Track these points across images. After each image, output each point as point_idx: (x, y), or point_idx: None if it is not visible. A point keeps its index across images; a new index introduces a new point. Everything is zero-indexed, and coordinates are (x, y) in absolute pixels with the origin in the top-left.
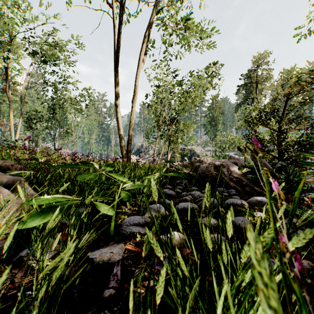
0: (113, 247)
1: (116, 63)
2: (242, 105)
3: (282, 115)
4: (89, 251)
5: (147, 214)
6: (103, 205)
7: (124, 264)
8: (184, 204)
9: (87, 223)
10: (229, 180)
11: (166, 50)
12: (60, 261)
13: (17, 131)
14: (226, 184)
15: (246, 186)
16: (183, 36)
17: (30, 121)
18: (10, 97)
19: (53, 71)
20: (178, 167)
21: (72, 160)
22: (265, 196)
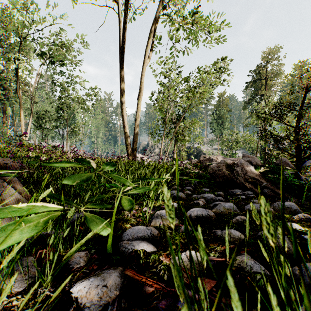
0: (108, 275)
1: (121, 59)
2: (250, 102)
3: (301, 109)
4: (76, 279)
5: (154, 222)
6: (94, 218)
7: (121, 307)
8: (197, 210)
9: (78, 237)
10: (244, 180)
11: (172, 46)
12: (32, 298)
13: (28, 130)
14: (241, 185)
15: (264, 188)
16: (190, 30)
17: (39, 120)
18: (20, 98)
19: (61, 72)
20: (186, 166)
21: (72, 158)
22: (288, 200)
